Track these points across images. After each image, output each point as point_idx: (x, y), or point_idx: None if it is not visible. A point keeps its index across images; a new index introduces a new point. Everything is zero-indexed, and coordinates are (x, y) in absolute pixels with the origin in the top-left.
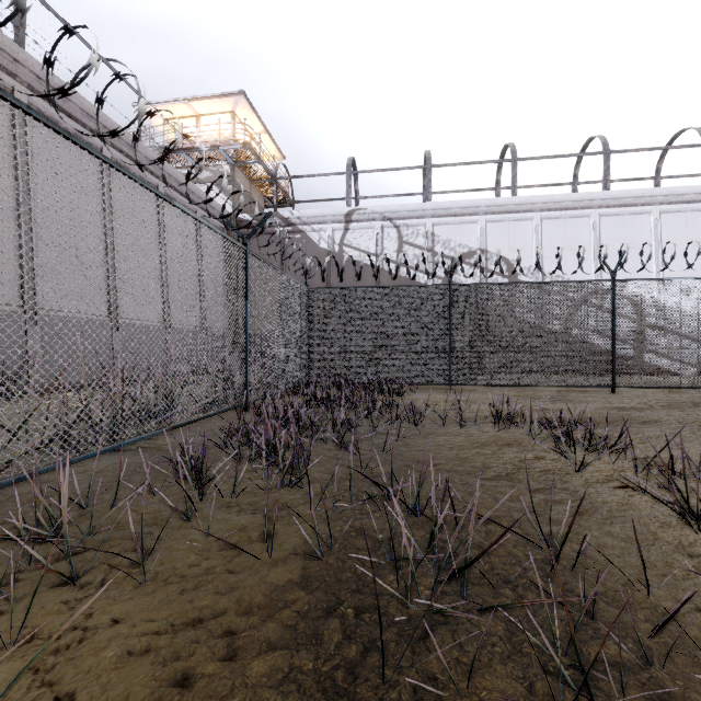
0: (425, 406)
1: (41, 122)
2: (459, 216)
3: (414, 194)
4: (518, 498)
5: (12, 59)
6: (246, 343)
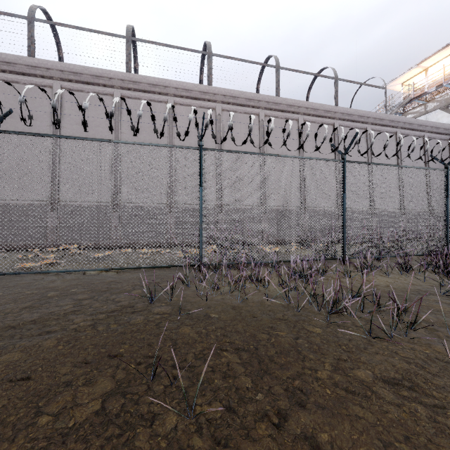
0: None
1: (358, 163)
2: None
3: None
4: None
5: (334, 113)
6: (447, 221)
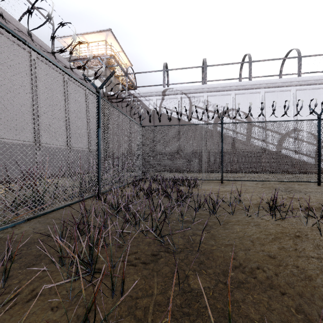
0: (212, 195)
1: None
2: (221, 91)
3: (197, 82)
4: None
5: None
6: (99, 155)
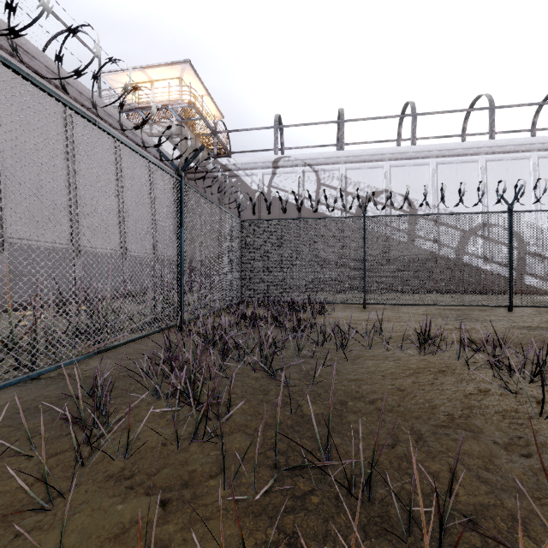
0: (346, 325)
1: None
2: (367, 162)
3: (329, 145)
4: (492, 463)
5: None
6: (181, 267)
